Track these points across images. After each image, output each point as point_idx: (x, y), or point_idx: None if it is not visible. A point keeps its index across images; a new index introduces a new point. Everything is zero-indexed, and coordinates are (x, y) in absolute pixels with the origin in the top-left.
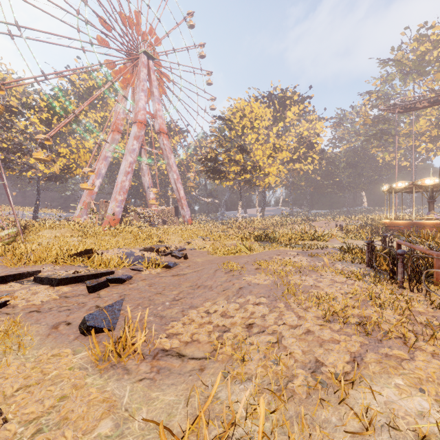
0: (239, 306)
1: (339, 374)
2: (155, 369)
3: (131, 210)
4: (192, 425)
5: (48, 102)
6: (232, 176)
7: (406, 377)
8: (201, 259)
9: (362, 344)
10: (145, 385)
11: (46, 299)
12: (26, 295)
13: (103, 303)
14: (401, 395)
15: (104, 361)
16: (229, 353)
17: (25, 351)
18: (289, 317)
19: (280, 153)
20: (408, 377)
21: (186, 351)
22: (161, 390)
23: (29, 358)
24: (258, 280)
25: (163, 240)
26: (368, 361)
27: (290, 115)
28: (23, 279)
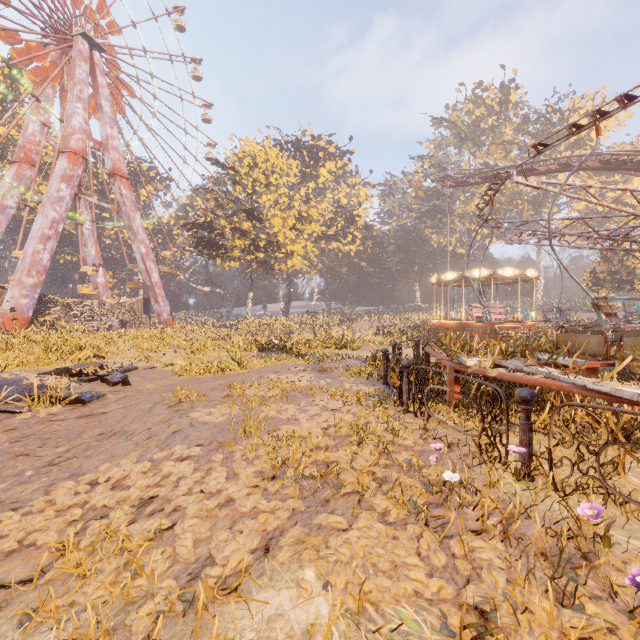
0: (154, 465)
1: (221, 578)
2: None
3: (56, 302)
4: None
5: None
6: (238, 254)
7: (322, 564)
8: (154, 384)
9: (296, 512)
10: None
11: None
12: None
13: None
14: (300, 599)
15: None
16: (74, 564)
17: None
18: (214, 478)
19: (308, 225)
20: (324, 562)
21: None
22: None
23: None
24: (211, 415)
25: (103, 355)
26: (284, 543)
27: (324, 174)
28: None
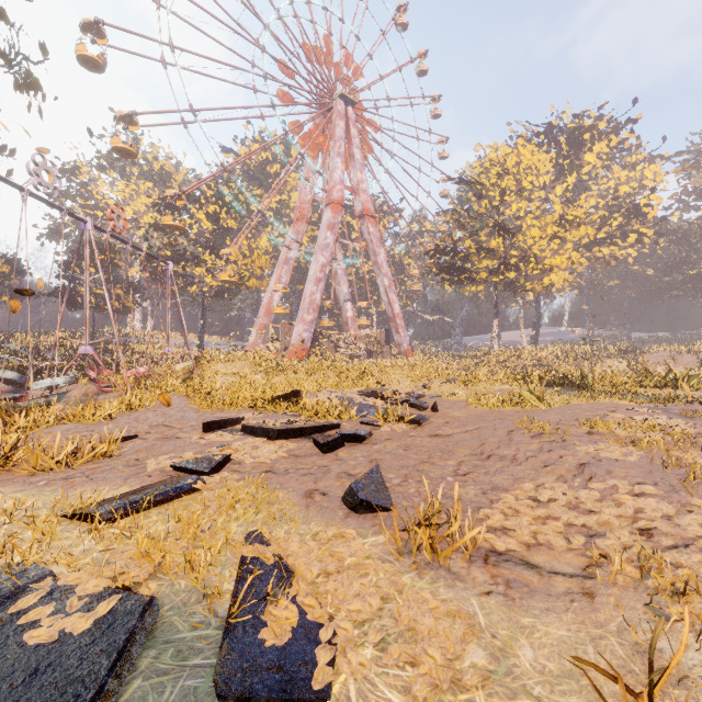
0: (598, 495)
1: None
2: (500, 580)
3: (323, 335)
4: (653, 686)
5: (215, 189)
6: (483, 276)
7: None
8: (459, 413)
9: None
10: (499, 602)
11: (274, 456)
12: (246, 449)
13: (352, 469)
14: None
15: (410, 555)
16: (633, 575)
17: (292, 524)
18: None
19: (573, 230)
20: None
21: (536, 559)
22: (533, 616)
23: (302, 534)
24: (609, 452)
25: (383, 382)
26: None
27: (591, 160)
28: (228, 428)
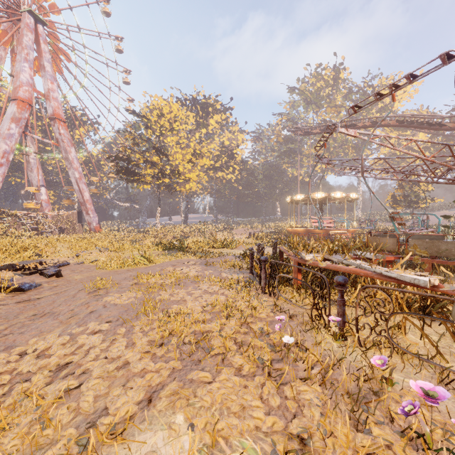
0: (72, 338)
1: (111, 426)
2: None
3: (8, 214)
4: None
5: None
6: (149, 179)
7: (189, 409)
8: (81, 276)
9: (175, 371)
10: None
11: None
12: None
13: None
14: (170, 438)
15: None
16: None
17: None
18: (116, 347)
19: (201, 160)
20: (192, 408)
21: None
22: None
23: None
24: (121, 299)
25: (43, 254)
26: (163, 395)
27: (213, 123)
28: None
